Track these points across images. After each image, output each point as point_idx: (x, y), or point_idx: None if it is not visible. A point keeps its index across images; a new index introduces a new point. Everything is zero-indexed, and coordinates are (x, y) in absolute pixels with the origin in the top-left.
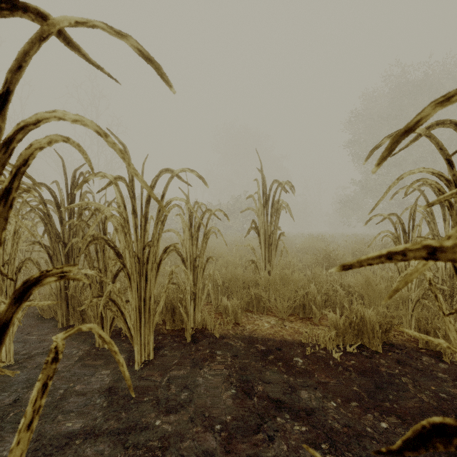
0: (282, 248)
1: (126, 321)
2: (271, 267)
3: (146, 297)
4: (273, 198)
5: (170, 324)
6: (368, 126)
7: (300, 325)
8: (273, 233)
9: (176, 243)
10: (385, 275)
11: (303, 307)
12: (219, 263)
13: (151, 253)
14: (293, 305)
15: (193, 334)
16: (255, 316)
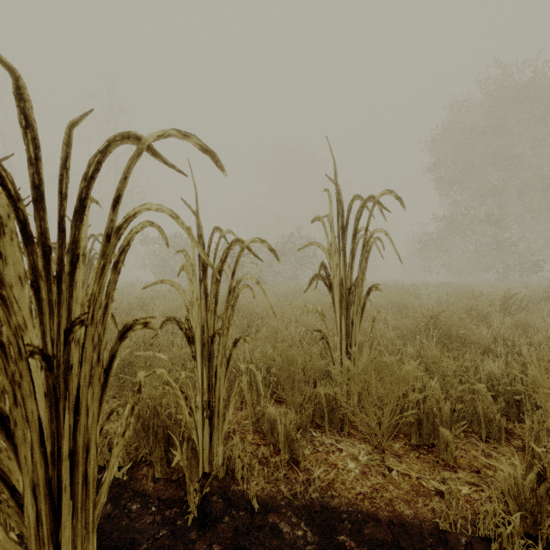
0: (374, 312)
1: (23, 512)
2: (352, 344)
3: (75, 448)
4: (355, 225)
5: (161, 469)
6: (457, 144)
7: (418, 467)
8: (355, 286)
9: (149, 317)
10: (535, 354)
11: (418, 424)
12: (262, 336)
13: (88, 340)
14: (398, 421)
15: (204, 496)
16: (328, 441)
